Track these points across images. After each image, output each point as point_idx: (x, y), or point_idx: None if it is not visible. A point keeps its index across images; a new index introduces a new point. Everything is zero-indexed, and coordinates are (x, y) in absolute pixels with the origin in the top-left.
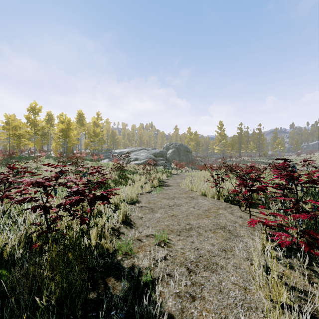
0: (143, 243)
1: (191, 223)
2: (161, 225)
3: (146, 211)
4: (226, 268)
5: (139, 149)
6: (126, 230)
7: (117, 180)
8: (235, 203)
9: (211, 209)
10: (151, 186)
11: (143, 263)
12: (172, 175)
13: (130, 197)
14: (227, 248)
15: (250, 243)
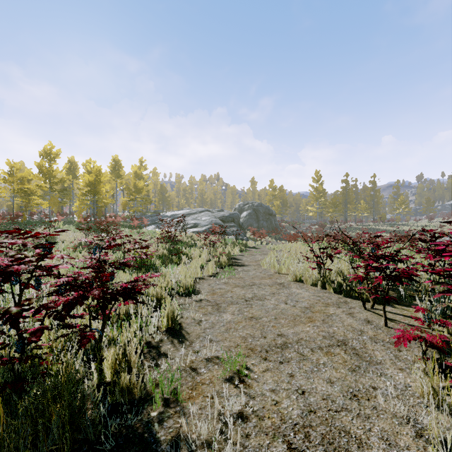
0: (200, 377)
1: (285, 333)
2: (232, 337)
3: (208, 309)
4: (368, 446)
5: (199, 211)
6: (172, 346)
7: (166, 256)
8: (352, 295)
9: (314, 305)
10: (217, 266)
11: (199, 432)
12: (247, 249)
13: (183, 285)
14: (359, 391)
15: (400, 379)
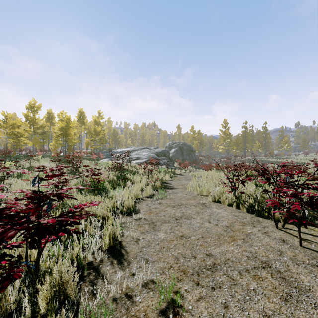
0: (135, 308)
1: (212, 253)
2: (166, 257)
3: (145, 227)
4: None
5: (141, 148)
6: (111, 268)
7: (115, 181)
8: (263, 214)
9: (233, 224)
10: (153, 189)
11: None
12: (176, 176)
13: (125, 205)
14: None
15: None
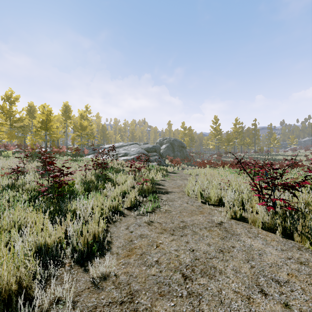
0: None
1: None
2: None
3: None
4: None
5: (130, 143)
6: None
7: (94, 182)
8: None
9: None
10: (140, 194)
11: None
12: (168, 174)
13: (84, 237)
14: None
15: None
